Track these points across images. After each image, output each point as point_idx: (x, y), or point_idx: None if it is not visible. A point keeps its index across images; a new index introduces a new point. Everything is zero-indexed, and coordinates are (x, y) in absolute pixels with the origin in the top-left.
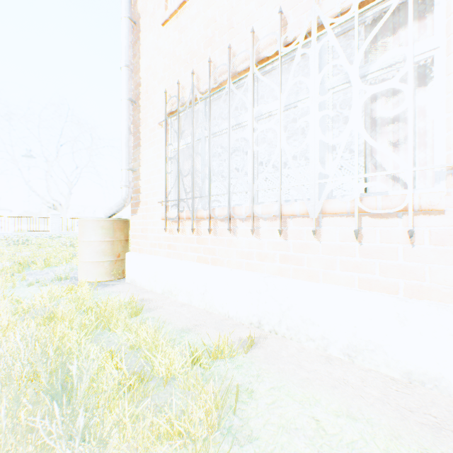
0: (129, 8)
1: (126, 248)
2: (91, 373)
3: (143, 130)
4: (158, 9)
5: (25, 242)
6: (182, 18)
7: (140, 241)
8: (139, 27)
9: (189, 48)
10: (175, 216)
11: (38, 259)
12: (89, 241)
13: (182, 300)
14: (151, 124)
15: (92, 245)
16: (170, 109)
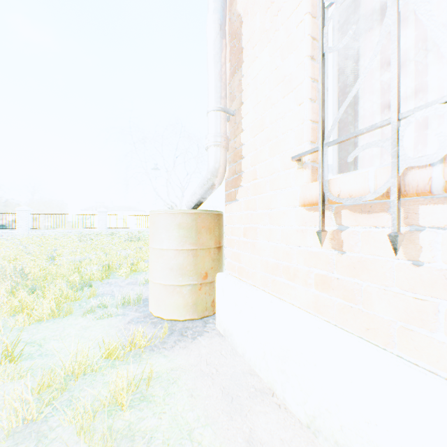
0: None
1: (217, 262)
2: None
3: (247, 26)
4: None
5: (136, 238)
6: None
7: (241, 252)
8: None
9: None
10: (363, 190)
11: (125, 262)
12: (160, 249)
13: None
14: None
15: (163, 257)
16: None
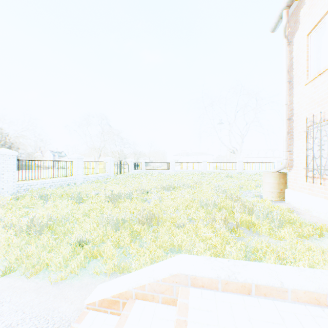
0: (287, 77)
1: (285, 187)
2: (278, 214)
3: (294, 131)
4: (302, 75)
5: (230, 176)
6: (316, 82)
7: (292, 184)
8: (292, 81)
9: (319, 97)
10: (311, 176)
11: (242, 186)
12: (267, 182)
13: (314, 215)
14: (298, 129)
15: (268, 184)
16: (309, 124)
